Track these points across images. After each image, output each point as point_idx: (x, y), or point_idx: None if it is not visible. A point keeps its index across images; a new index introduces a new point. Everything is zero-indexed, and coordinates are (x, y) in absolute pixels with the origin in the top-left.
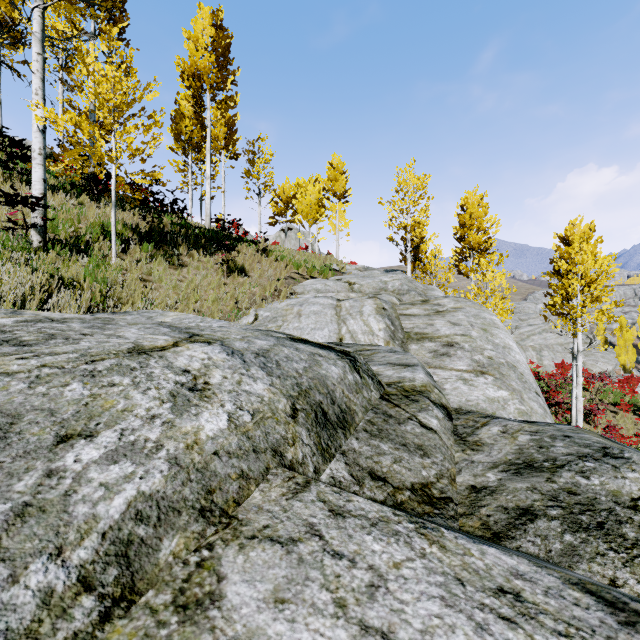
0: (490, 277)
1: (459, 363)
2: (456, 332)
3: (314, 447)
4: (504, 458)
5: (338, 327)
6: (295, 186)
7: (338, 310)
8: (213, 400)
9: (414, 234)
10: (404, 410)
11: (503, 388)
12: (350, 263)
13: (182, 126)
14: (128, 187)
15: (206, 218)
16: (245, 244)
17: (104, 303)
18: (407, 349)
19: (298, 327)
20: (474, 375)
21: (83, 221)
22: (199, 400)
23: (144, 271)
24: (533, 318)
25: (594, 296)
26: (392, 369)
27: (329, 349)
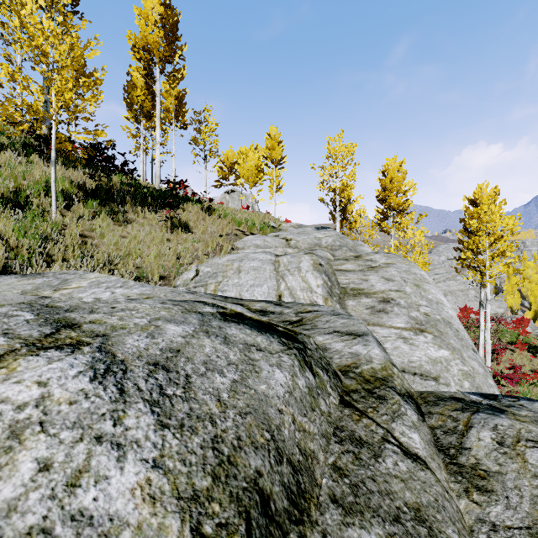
0: (411, 234)
1: (397, 320)
2: (390, 288)
3: None
4: (536, 514)
5: (277, 283)
6: (238, 154)
7: (276, 265)
8: None
9: (343, 196)
10: (374, 421)
11: (443, 347)
12: (285, 221)
13: (134, 95)
14: (70, 144)
15: (156, 179)
16: (191, 203)
17: (31, 261)
18: (344, 305)
19: (237, 283)
20: (413, 333)
21: (28, 178)
22: None
23: (86, 227)
24: (438, 268)
25: (498, 251)
26: (341, 340)
27: (270, 331)
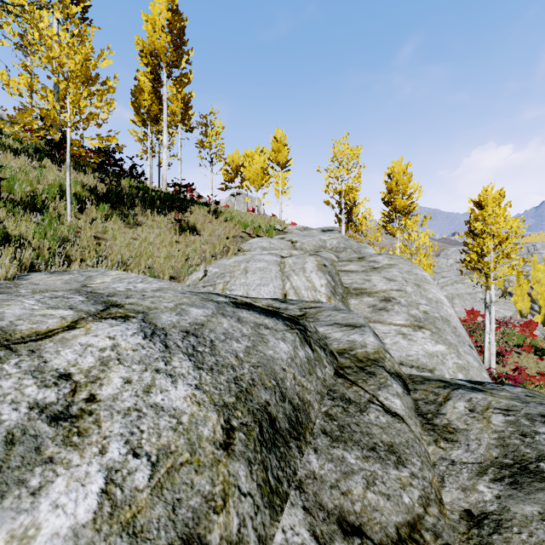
0: (415, 236)
1: (397, 317)
2: (392, 287)
3: (258, 493)
4: (488, 455)
5: (282, 283)
6: (243, 157)
7: (282, 266)
8: (89, 439)
9: (348, 198)
10: (362, 389)
11: (440, 342)
12: (291, 224)
13: (141, 100)
14: (83, 150)
15: (163, 182)
16: (198, 206)
17: (52, 261)
18: (347, 304)
19: (244, 283)
20: (412, 329)
21: (42, 182)
22: (60, 444)
23: (99, 229)
24: (446, 271)
25: (503, 253)
26: (340, 331)
27: (276, 316)
